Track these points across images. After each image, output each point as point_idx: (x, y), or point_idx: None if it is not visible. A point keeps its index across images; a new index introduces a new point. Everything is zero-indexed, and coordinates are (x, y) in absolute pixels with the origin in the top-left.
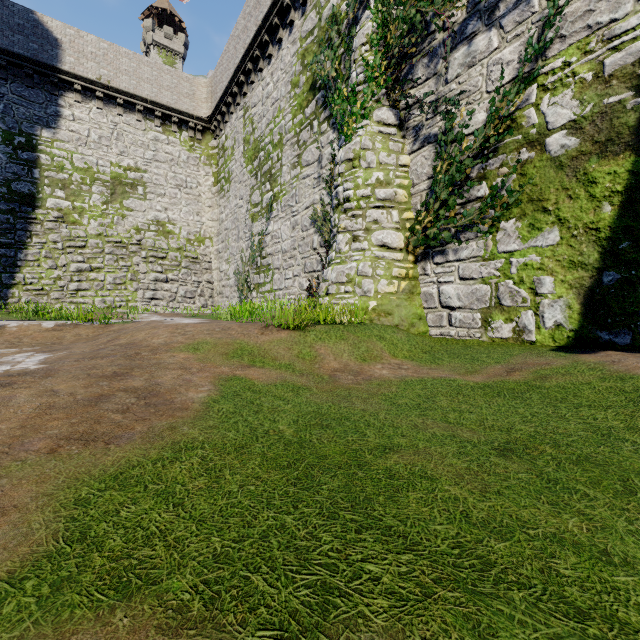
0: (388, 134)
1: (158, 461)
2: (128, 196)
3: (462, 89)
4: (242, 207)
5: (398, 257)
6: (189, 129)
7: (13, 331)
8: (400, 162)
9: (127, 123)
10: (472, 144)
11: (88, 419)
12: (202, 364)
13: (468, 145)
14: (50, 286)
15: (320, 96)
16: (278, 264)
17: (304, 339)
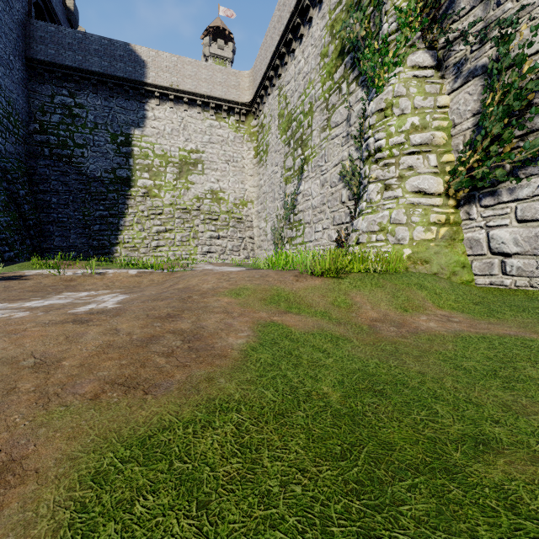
0: (424, 77)
1: (190, 424)
2: (191, 173)
3: (521, 6)
4: (277, 172)
5: (436, 202)
6: (235, 114)
7: (110, 277)
8: (438, 103)
9: (190, 116)
10: (538, 63)
11: (136, 361)
12: (242, 308)
13: (532, 66)
14: (139, 244)
15: (348, 59)
16: (308, 219)
17: (338, 286)
